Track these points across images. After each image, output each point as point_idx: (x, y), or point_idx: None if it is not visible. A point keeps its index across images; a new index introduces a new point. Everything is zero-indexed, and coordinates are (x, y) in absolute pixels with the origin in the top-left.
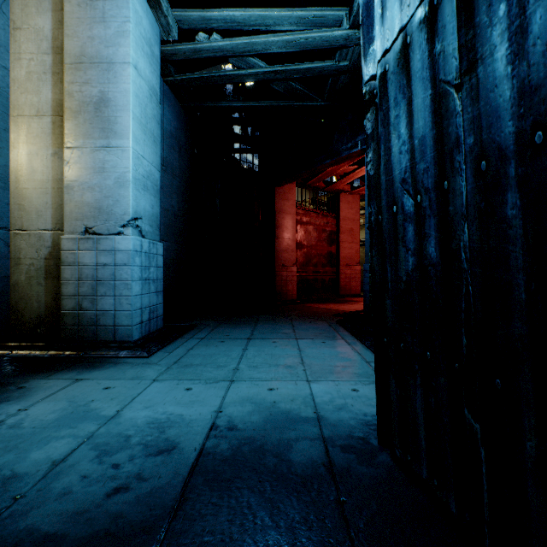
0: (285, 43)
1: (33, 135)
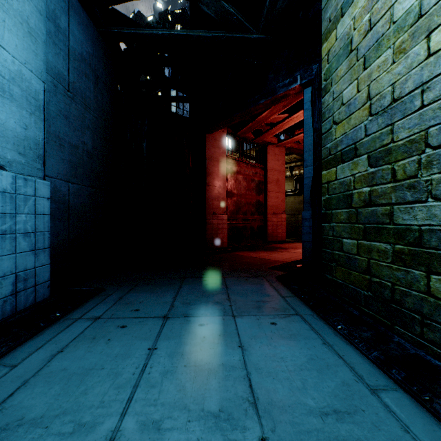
0: None
1: None
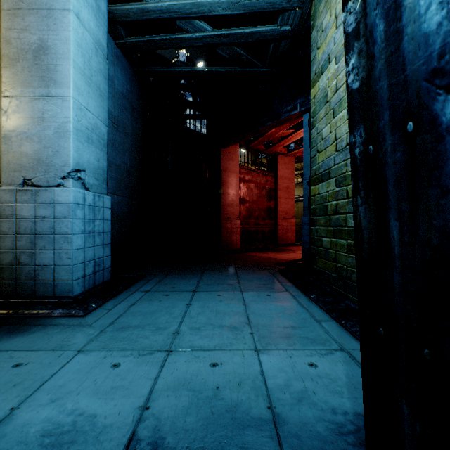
0: (230, 4)
1: None
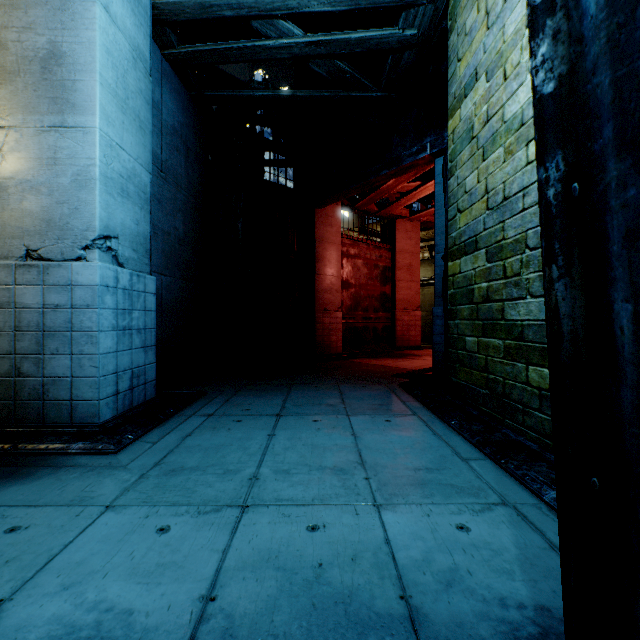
0: None
1: None
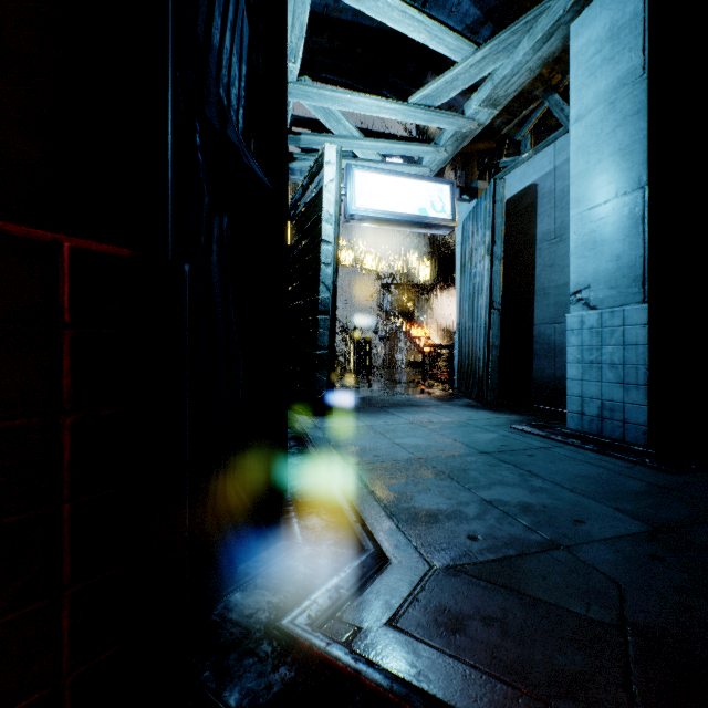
0: None
1: None
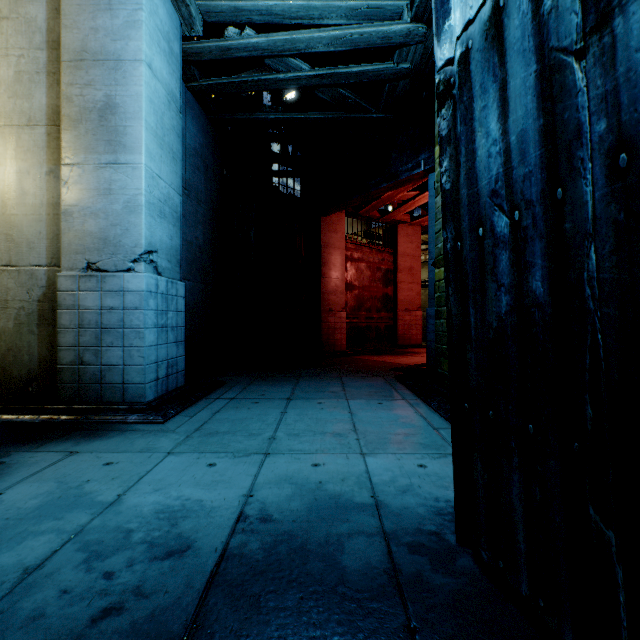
0: (333, 39)
1: (24, 149)
